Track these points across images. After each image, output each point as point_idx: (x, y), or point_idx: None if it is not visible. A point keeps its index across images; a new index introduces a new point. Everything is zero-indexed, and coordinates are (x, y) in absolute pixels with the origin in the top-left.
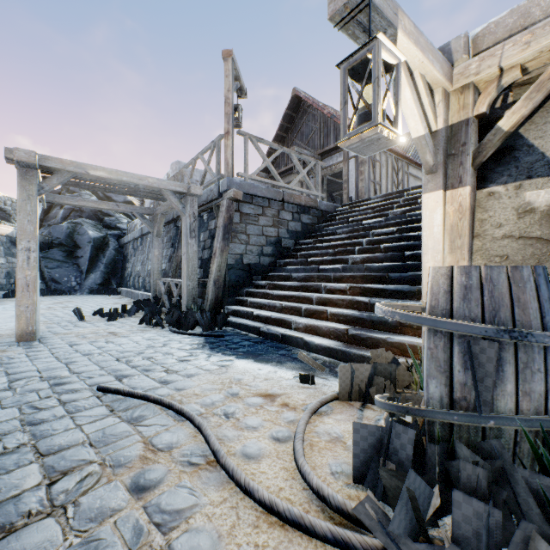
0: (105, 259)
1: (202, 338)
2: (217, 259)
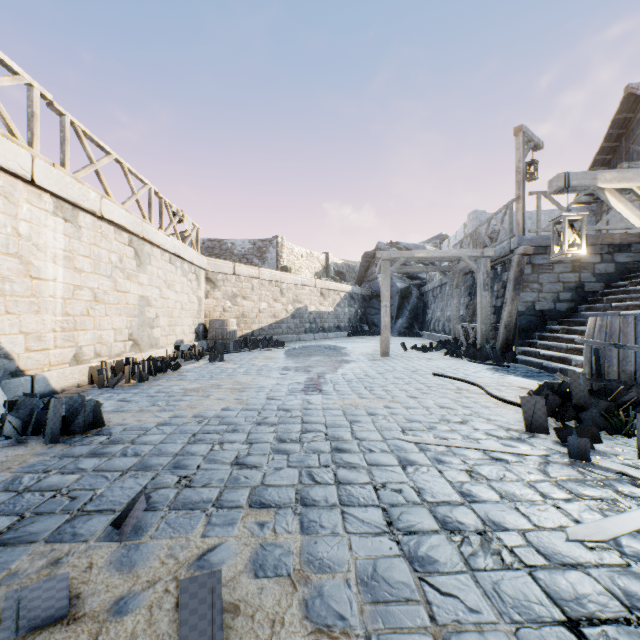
0: (409, 306)
1: (491, 366)
2: (507, 307)
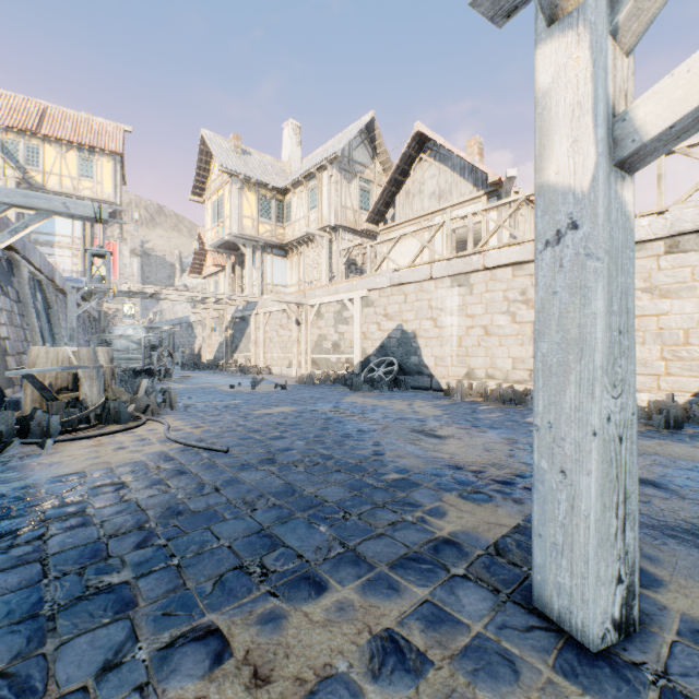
0: None
1: None
2: None
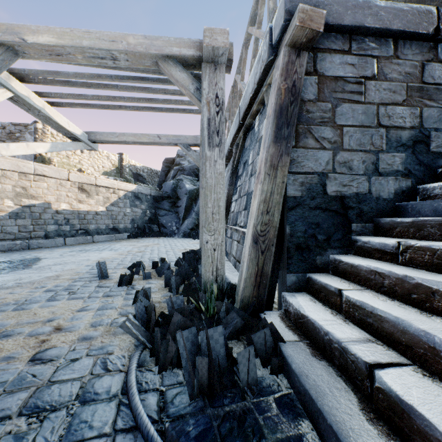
0: (195, 207)
1: None
2: (262, 186)
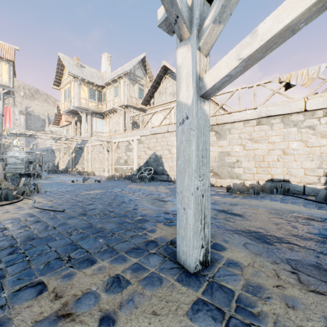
0: None
1: None
2: None
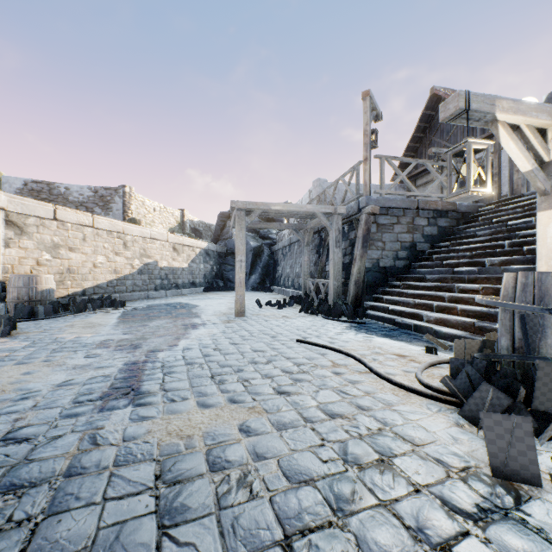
0: (261, 263)
1: (348, 323)
2: (357, 264)
